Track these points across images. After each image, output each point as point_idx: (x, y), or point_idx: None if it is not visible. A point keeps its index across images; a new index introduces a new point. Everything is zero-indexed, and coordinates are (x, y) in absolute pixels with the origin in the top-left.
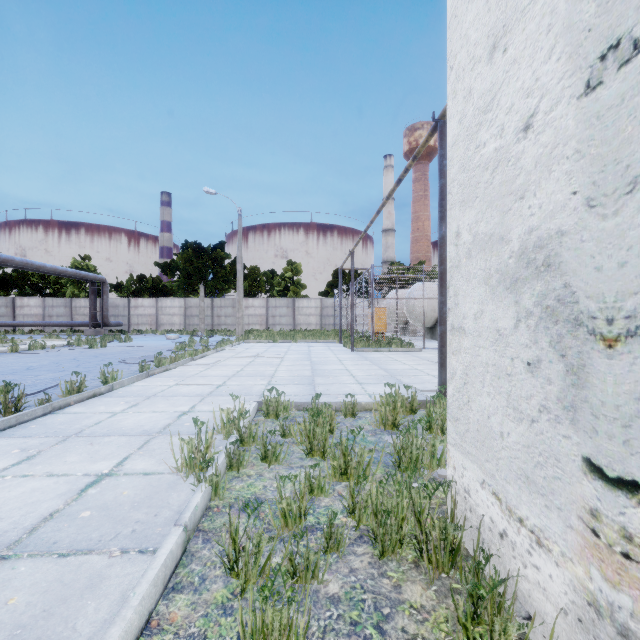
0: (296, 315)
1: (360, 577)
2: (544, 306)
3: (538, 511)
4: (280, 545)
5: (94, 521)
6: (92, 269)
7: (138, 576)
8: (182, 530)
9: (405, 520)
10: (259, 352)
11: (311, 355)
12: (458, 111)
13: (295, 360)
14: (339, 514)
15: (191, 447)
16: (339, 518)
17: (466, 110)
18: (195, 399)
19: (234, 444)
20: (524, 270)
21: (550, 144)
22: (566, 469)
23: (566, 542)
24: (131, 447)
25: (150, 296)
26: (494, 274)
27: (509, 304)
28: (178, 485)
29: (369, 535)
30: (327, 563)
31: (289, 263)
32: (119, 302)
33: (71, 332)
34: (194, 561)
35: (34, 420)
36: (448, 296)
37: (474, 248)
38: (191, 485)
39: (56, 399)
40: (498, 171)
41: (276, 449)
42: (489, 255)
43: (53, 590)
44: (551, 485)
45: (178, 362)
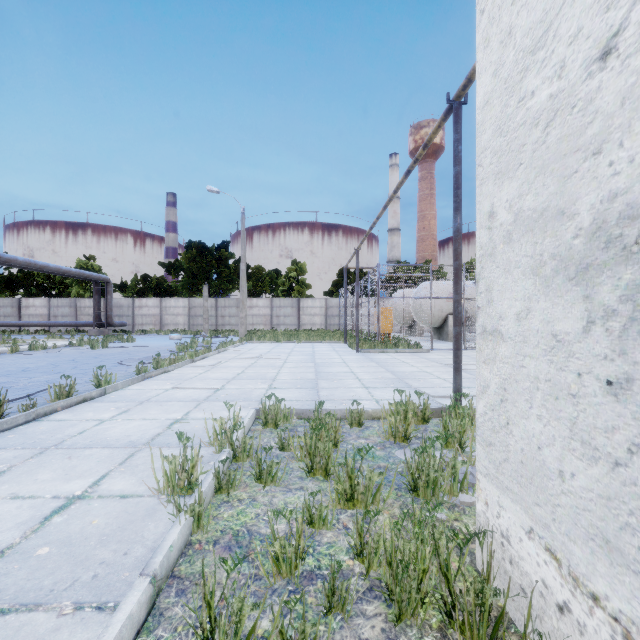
0: (300, 315)
1: None
2: (639, 302)
3: (627, 593)
4: (271, 600)
5: (51, 561)
6: (97, 269)
7: None
8: (149, 582)
9: (427, 573)
10: (262, 353)
11: (315, 356)
12: (492, 61)
13: (298, 362)
14: (344, 555)
15: (174, 466)
16: (344, 560)
17: (504, 57)
18: (190, 405)
19: (224, 463)
20: (601, 252)
21: None
22: None
23: None
24: (112, 462)
25: (154, 296)
26: (548, 261)
27: (574, 300)
28: (157, 512)
29: (382, 590)
30: (328, 638)
31: (293, 263)
32: (123, 302)
33: (75, 332)
34: (162, 624)
35: (14, 428)
36: (477, 292)
37: (516, 229)
38: (172, 512)
39: (44, 404)
40: (555, 124)
41: (272, 468)
42: (540, 236)
43: None
44: None
45: (177, 364)
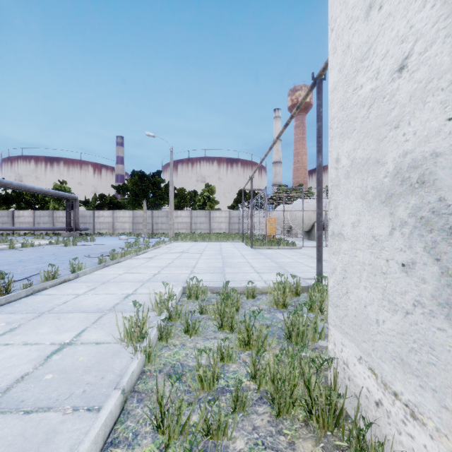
0: (211, 222)
1: (261, 434)
2: (418, 217)
3: (412, 389)
4: (197, 405)
5: (54, 383)
6: (68, 190)
7: (84, 431)
8: (120, 393)
9: (296, 386)
10: (185, 249)
11: (222, 251)
12: (338, 63)
13: (210, 255)
14: (244, 378)
15: (131, 323)
16: (244, 381)
17: (345, 61)
18: (137, 284)
19: (164, 321)
20: (399, 187)
21: (424, 79)
22: (441, 357)
23: (441, 420)
24: (88, 321)
25: (108, 209)
26: (370, 191)
27: (384, 215)
28: (121, 353)
29: (268, 398)
30: (235, 424)
31: (206, 186)
32: (86, 213)
33: (53, 234)
34: (129, 418)
35: (19, 300)
36: (329, 209)
37: (352, 170)
38: (131, 353)
39: (37, 284)
40: (374, 107)
41: (195, 324)
42: (366, 175)
43: (16, 444)
44: (425, 369)
45: (126, 256)
